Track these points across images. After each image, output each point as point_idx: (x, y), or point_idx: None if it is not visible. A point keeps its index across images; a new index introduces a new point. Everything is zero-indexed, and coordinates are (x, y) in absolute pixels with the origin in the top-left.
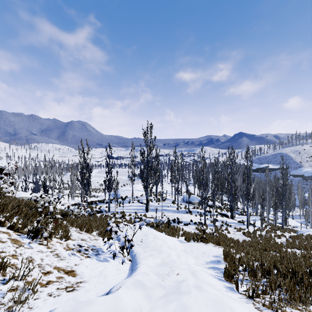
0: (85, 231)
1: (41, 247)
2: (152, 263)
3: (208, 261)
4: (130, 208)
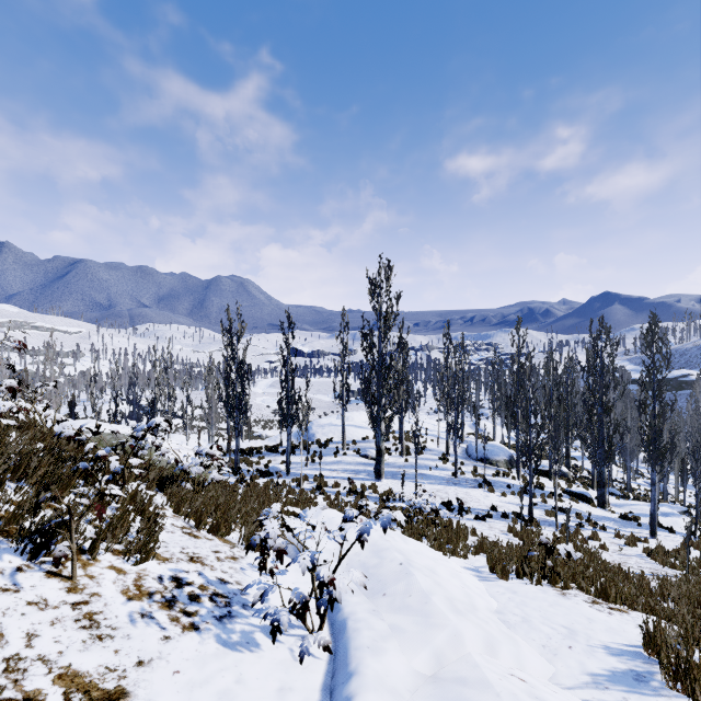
0: (208, 531)
1: (49, 586)
2: (403, 673)
3: (598, 670)
4: (337, 468)
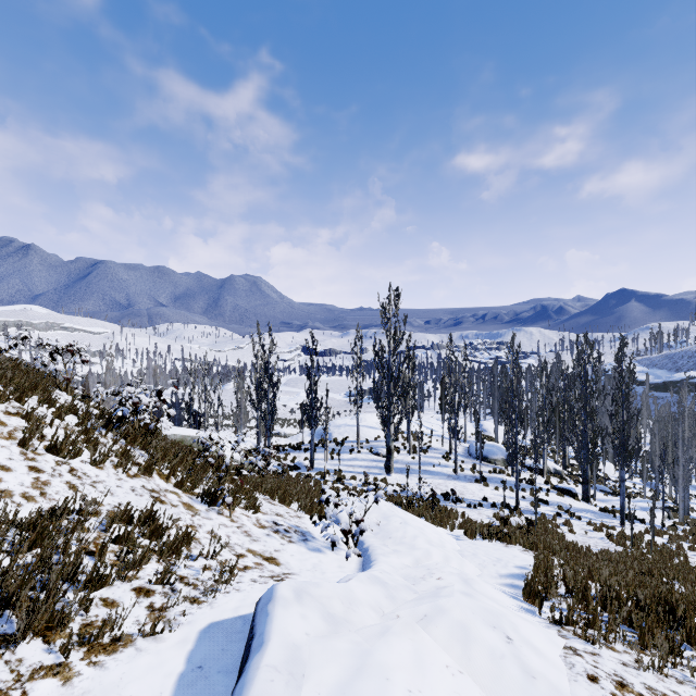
0: (279, 502)
1: (222, 519)
2: (398, 563)
3: (505, 573)
4: (353, 464)
